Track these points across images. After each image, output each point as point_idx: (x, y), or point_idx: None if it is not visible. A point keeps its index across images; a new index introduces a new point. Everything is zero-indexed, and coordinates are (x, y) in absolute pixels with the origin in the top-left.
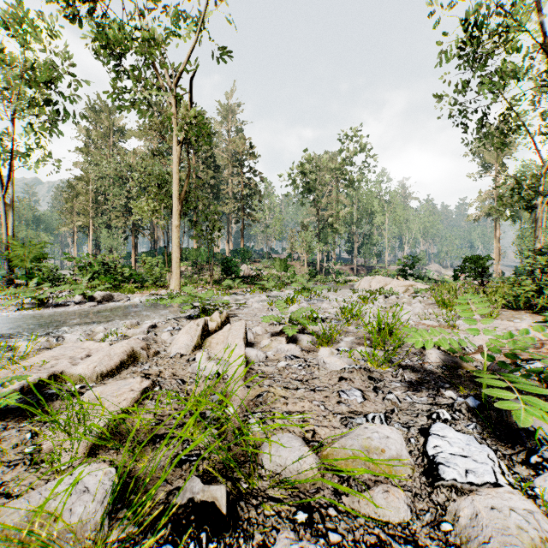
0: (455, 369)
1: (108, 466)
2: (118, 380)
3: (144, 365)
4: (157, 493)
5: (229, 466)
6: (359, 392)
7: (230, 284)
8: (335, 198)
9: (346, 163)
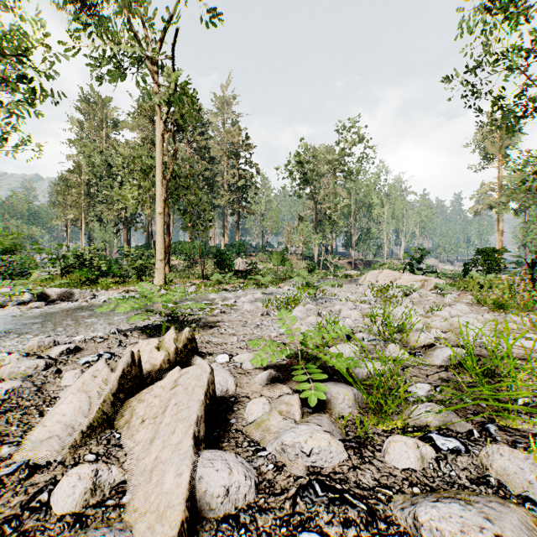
0: None
1: None
2: None
3: None
4: None
5: None
6: None
7: (220, 279)
8: (332, 190)
9: (345, 152)
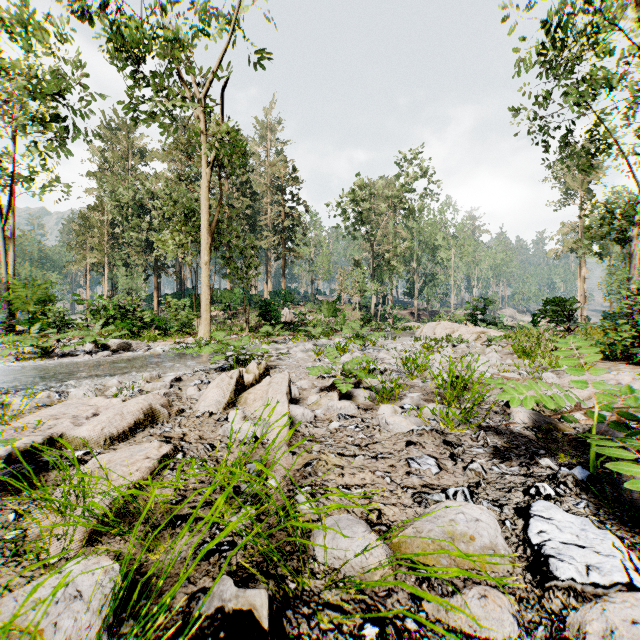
0: (549, 431)
1: (110, 560)
2: (132, 445)
3: (164, 426)
4: (176, 597)
5: (271, 558)
6: (432, 460)
7: (270, 331)
8: (392, 230)
9: (405, 189)
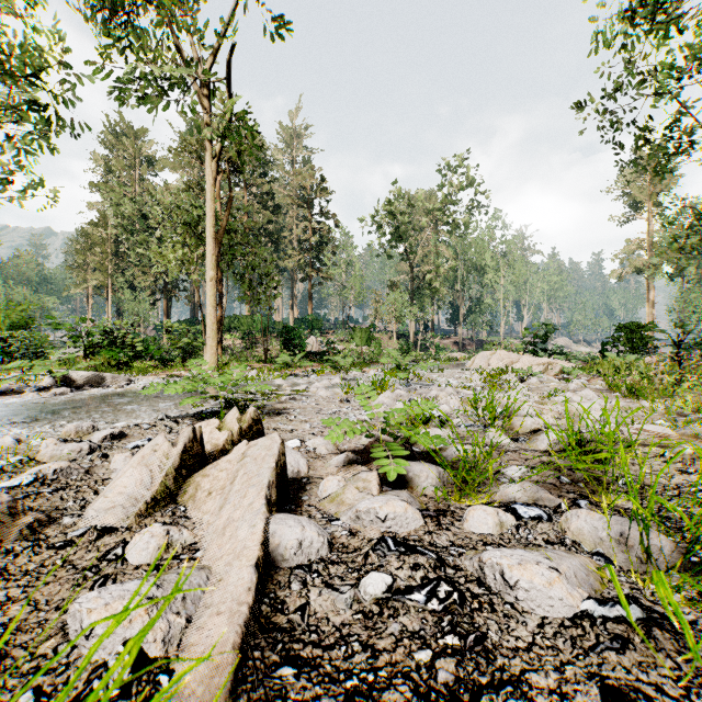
0: None
1: None
2: None
3: None
4: None
5: None
6: None
7: (288, 361)
8: (433, 249)
9: (449, 200)
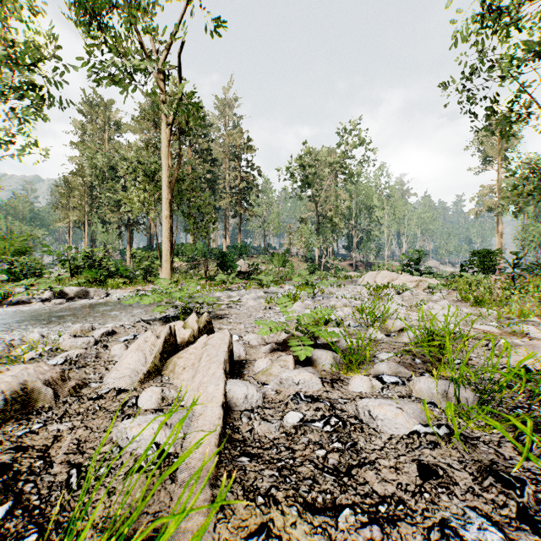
0: None
1: None
2: None
3: (38, 417)
4: None
5: None
6: (497, 535)
7: (224, 279)
8: (333, 193)
9: (345, 155)
